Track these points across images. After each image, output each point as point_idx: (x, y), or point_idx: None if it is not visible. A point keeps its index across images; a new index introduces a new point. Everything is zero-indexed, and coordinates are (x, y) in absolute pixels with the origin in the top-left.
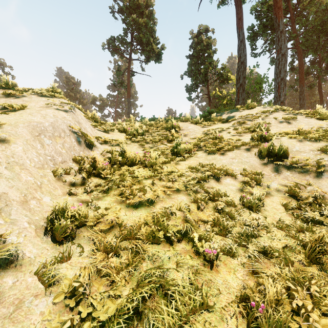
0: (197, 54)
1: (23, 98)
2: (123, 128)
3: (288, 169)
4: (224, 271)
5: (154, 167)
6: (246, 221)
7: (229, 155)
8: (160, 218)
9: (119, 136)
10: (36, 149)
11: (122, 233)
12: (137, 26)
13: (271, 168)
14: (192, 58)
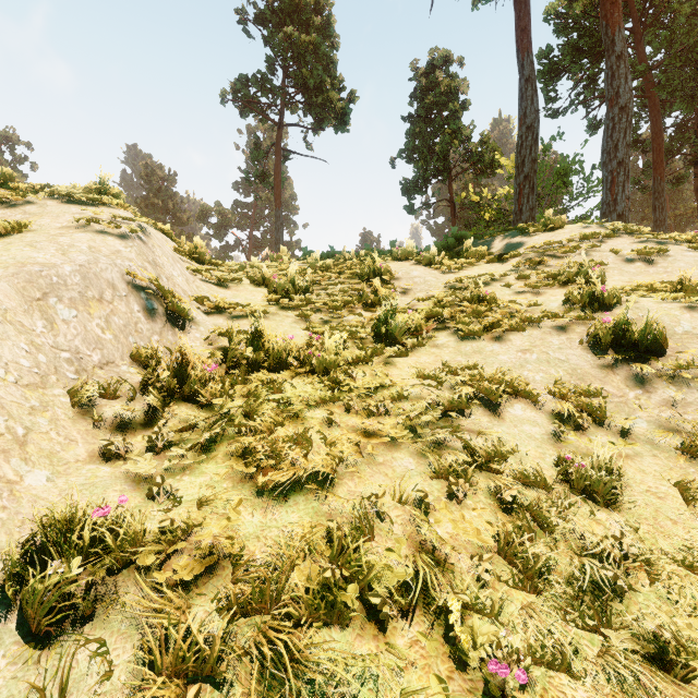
0: (426, 113)
1: (25, 206)
2: (262, 277)
3: (670, 380)
4: None
5: (332, 375)
6: (584, 536)
7: (516, 341)
8: (347, 537)
9: (251, 293)
10: (29, 334)
11: (239, 589)
12: (295, 51)
13: (625, 377)
14: (416, 122)
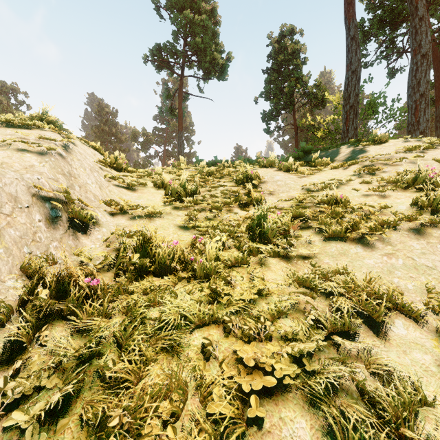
0: (278, 67)
1: None
2: (162, 181)
3: None
4: None
5: (212, 283)
6: None
7: (377, 244)
8: None
9: (152, 195)
10: None
11: None
12: (191, 27)
13: None
14: (271, 73)
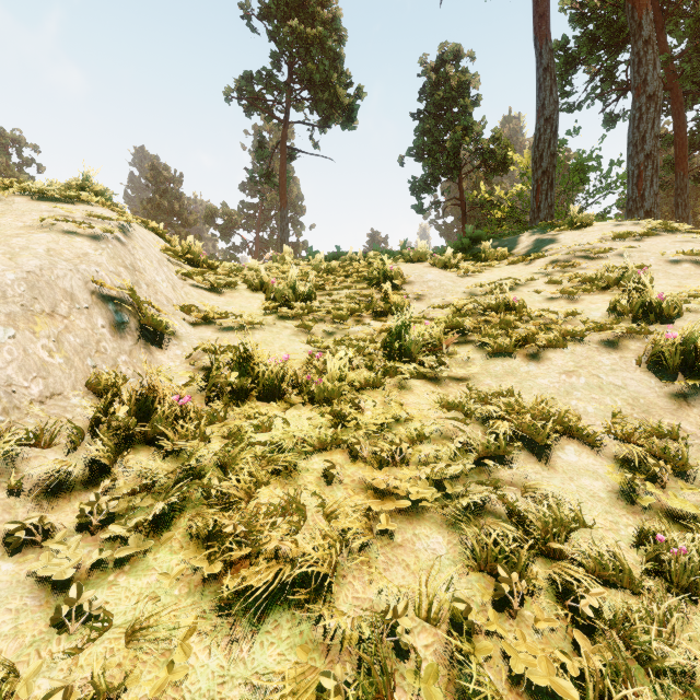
0: (435, 109)
1: None
2: (260, 281)
3: None
4: None
5: (335, 405)
6: None
7: (556, 360)
8: None
9: (247, 300)
10: None
11: None
12: (301, 46)
13: None
14: (425, 118)
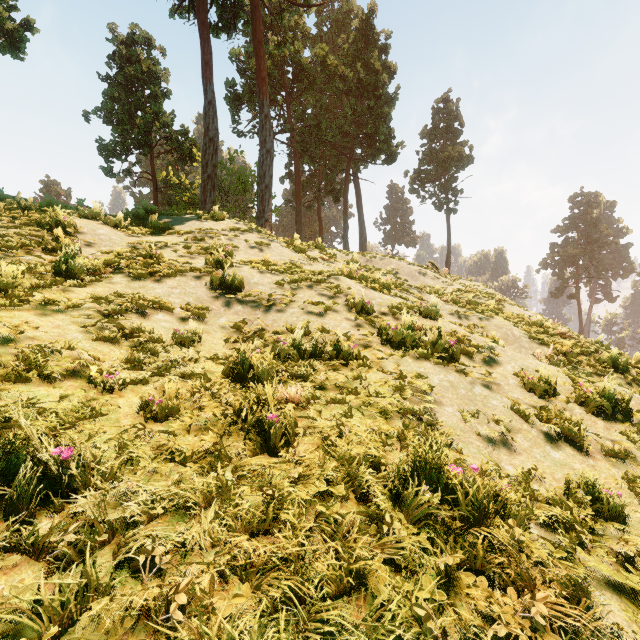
0: (126, 82)
1: None
2: None
3: (241, 303)
4: (131, 395)
5: (11, 292)
6: (174, 357)
7: (169, 282)
8: (29, 354)
9: None
10: None
11: None
12: None
13: (222, 302)
14: (115, 86)
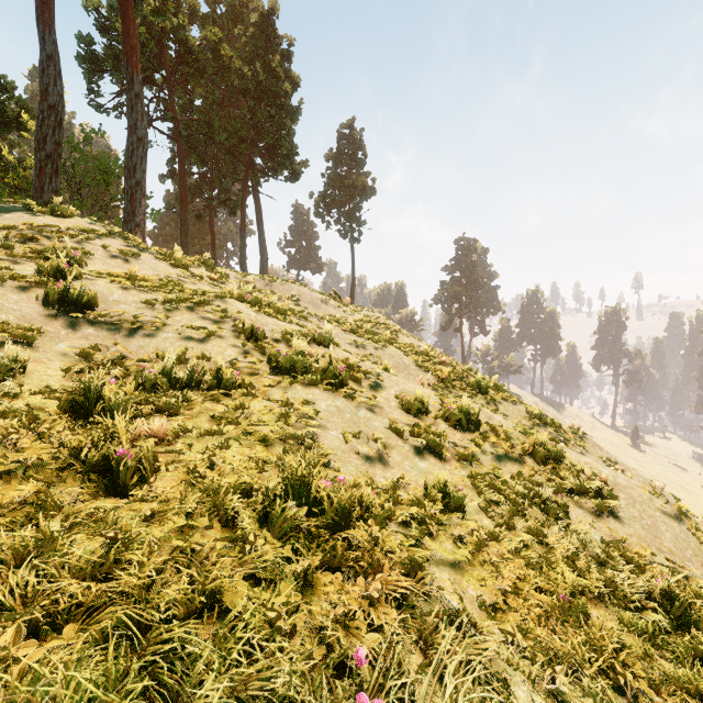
0: None
1: None
2: None
3: (93, 325)
4: None
5: None
6: None
7: None
8: None
9: None
10: None
11: None
12: None
13: (64, 322)
14: None
